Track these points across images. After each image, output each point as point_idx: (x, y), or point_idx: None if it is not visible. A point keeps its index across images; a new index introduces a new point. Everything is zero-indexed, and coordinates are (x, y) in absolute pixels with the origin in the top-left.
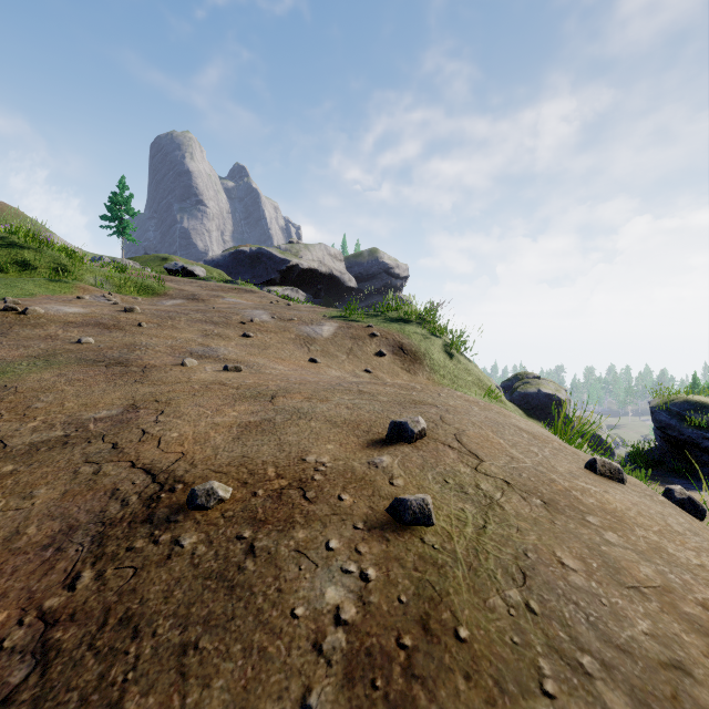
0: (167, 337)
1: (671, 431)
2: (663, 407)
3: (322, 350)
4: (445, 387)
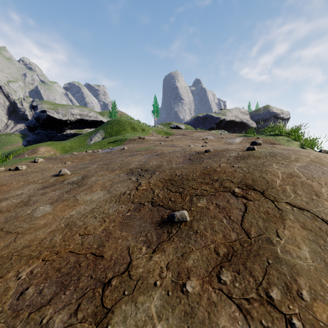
0: (181, 143)
1: None
2: None
3: None
4: None
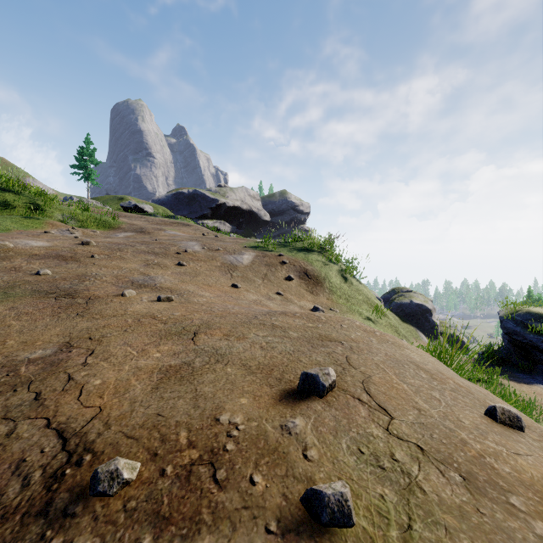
0: (115, 267)
1: (517, 336)
2: (509, 317)
3: (243, 276)
4: (342, 305)
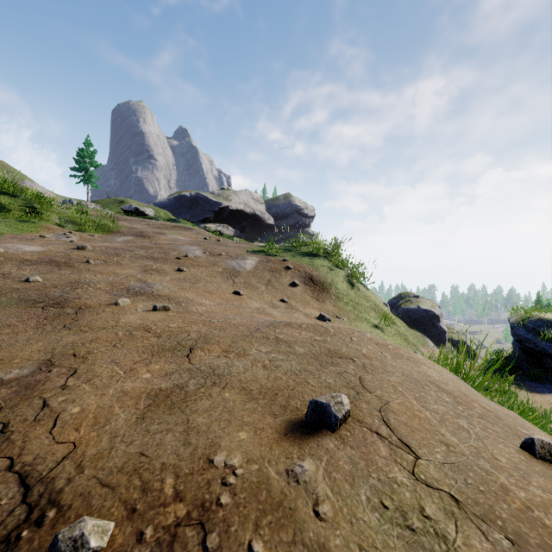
0: (110, 273)
1: (528, 343)
2: (520, 323)
3: (245, 282)
4: (349, 313)
